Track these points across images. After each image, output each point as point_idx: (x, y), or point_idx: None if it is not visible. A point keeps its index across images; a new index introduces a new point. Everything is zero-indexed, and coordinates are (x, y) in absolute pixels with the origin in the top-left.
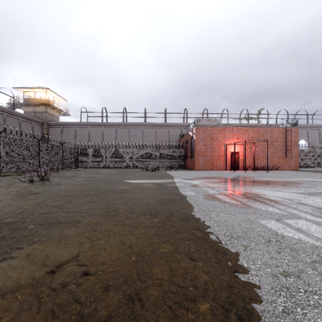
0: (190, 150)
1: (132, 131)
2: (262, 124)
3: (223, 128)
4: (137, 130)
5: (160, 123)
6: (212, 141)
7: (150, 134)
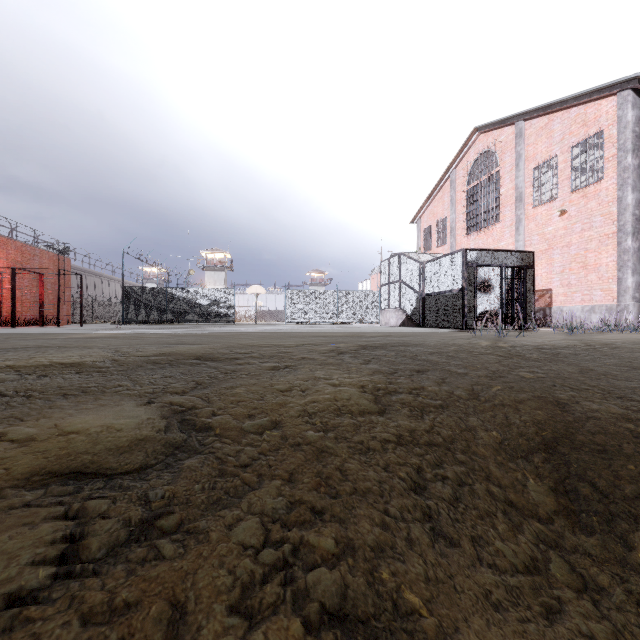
0: None
1: None
2: None
3: None
4: None
5: None
6: None
7: None
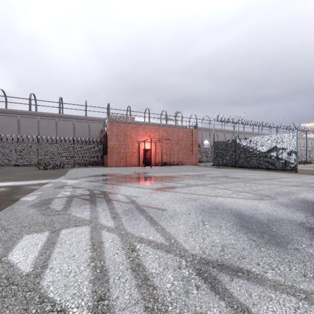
0: (105, 146)
1: (43, 122)
2: (177, 125)
3: (136, 126)
4: (49, 122)
5: (78, 115)
6: (126, 137)
7: (66, 127)
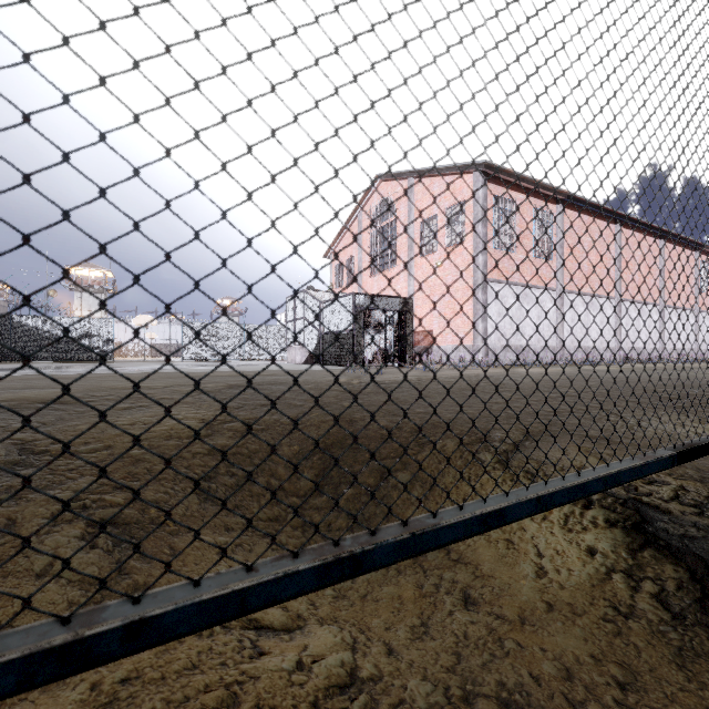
0: None
1: None
2: None
3: None
4: None
5: None
6: None
7: None
